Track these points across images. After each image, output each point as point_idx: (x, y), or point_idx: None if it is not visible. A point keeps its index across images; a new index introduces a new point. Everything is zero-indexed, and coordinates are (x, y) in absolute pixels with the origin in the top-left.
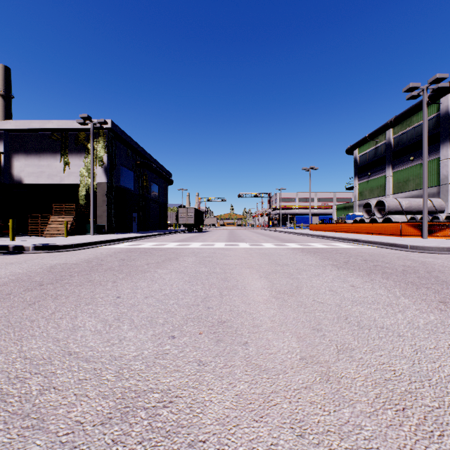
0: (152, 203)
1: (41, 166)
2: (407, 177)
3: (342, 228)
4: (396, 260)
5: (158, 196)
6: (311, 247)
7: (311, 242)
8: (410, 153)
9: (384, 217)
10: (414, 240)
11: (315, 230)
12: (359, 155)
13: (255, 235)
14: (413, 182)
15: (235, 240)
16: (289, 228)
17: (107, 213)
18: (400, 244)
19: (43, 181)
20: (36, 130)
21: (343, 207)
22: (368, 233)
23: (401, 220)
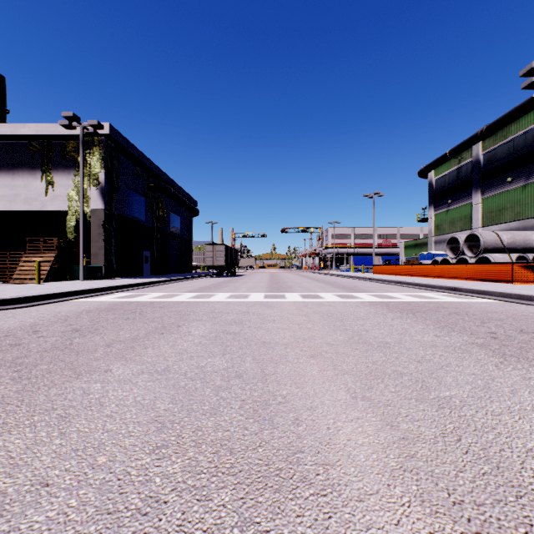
0: (171, 239)
1: (15, 186)
2: (503, 204)
3: (420, 270)
4: None
5: (180, 230)
6: (398, 301)
7: (390, 292)
8: (507, 173)
9: (478, 256)
10: None
11: (381, 274)
12: (436, 177)
13: (305, 281)
14: (512, 211)
15: (280, 289)
16: (345, 271)
17: (105, 250)
18: None
19: (18, 207)
20: (7, 137)
21: (414, 244)
22: (460, 277)
23: (502, 260)
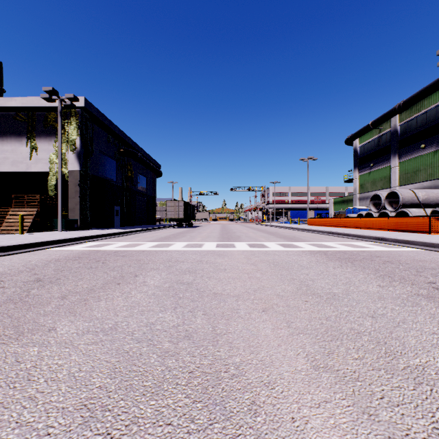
0: (138, 196)
1: (4, 151)
2: (417, 167)
3: (348, 223)
4: None
5: (146, 189)
6: (334, 250)
7: (325, 241)
8: (420, 140)
9: (397, 211)
10: None
11: (314, 225)
12: (360, 145)
13: (251, 231)
14: (425, 172)
15: (230, 238)
16: (284, 223)
17: (81, 206)
18: None
19: (7, 169)
20: None
21: (341, 200)
22: (383, 228)
23: (418, 214)
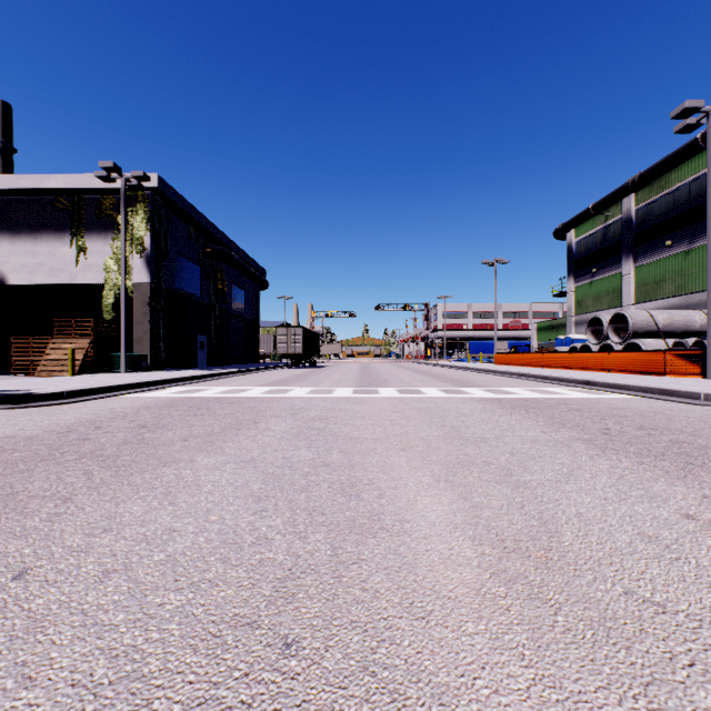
0: (233, 319)
1: (37, 254)
2: (660, 275)
3: (553, 360)
4: (705, 427)
5: (244, 308)
6: (514, 397)
7: (508, 387)
8: (665, 235)
9: (626, 342)
10: (696, 382)
11: (504, 365)
12: (576, 239)
13: (405, 373)
14: (672, 283)
15: (372, 383)
16: (459, 361)
17: (152, 335)
18: (683, 391)
19: (42, 280)
20: (28, 192)
21: (548, 325)
22: (601, 369)
23: (656, 347)
